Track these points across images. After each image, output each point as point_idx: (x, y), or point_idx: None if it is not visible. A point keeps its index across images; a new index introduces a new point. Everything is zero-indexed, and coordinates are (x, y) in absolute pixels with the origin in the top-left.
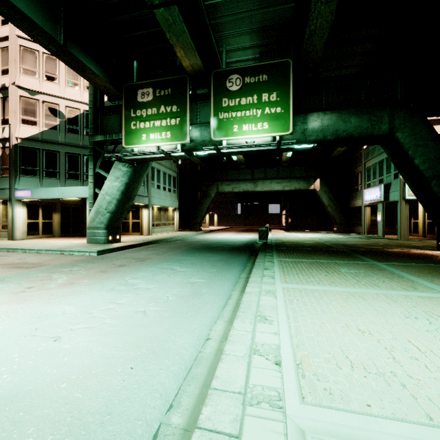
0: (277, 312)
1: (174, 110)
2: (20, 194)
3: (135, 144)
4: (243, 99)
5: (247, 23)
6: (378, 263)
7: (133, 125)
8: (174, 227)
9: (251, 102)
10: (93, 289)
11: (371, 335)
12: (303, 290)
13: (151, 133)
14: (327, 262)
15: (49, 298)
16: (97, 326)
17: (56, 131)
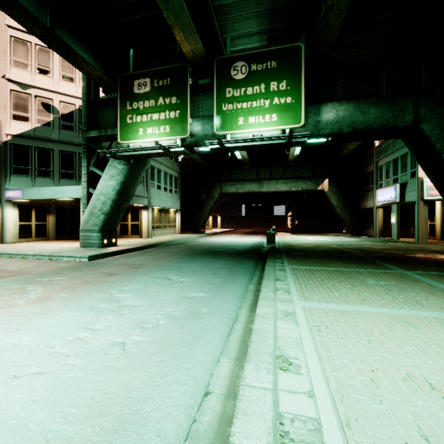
0: (303, 350)
1: (174, 101)
2: (11, 195)
3: (131, 140)
4: (249, 88)
5: (253, 5)
6: (408, 272)
7: (129, 119)
8: (175, 230)
9: (259, 92)
10: (68, 308)
11: None
12: (330, 311)
13: (149, 127)
14: (348, 270)
15: (8, 321)
16: (53, 371)
17: (49, 128)
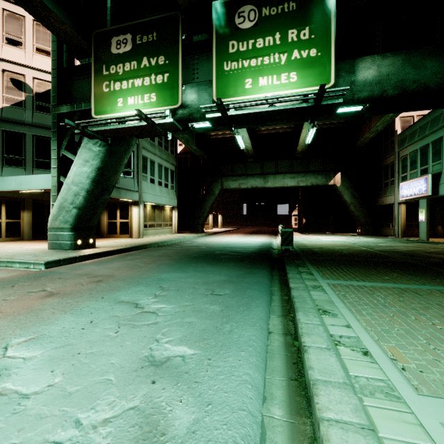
0: None
1: (161, 62)
2: None
3: (107, 113)
4: (259, 40)
5: None
6: None
7: (106, 86)
8: (172, 229)
9: (272, 44)
10: None
11: None
12: None
13: (130, 97)
14: (423, 289)
15: None
16: None
17: (20, 108)
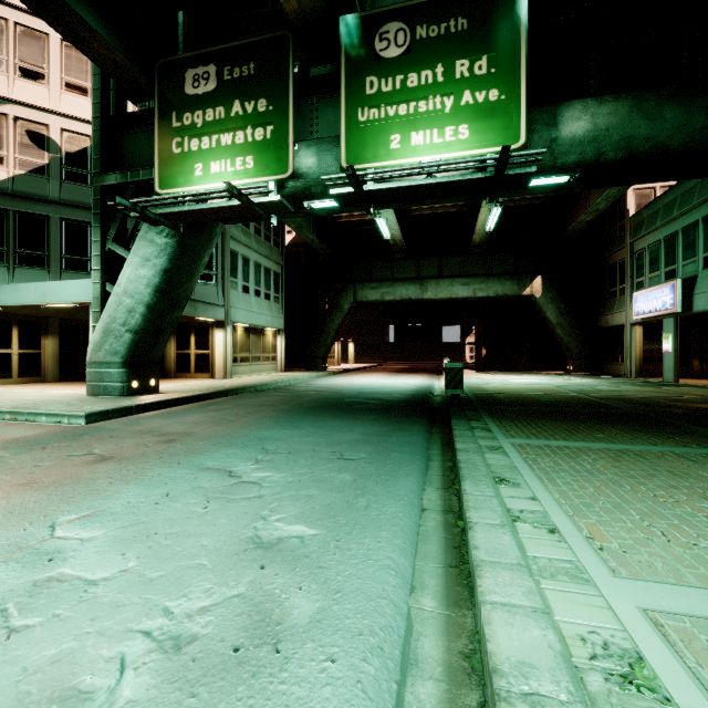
0: None
1: (262, 108)
2: None
3: (179, 186)
4: (411, 75)
5: None
6: None
7: (177, 145)
8: (276, 365)
9: (431, 82)
10: None
11: None
12: None
13: (213, 161)
14: (652, 452)
15: None
16: None
17: (41, 177)
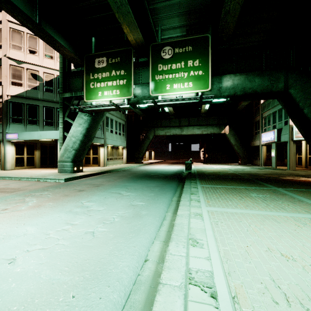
0: (206, 235)
1: (122, 73)
2: (10, 137)
3: (93, 99)
4: (173, 65)
5: (176, 8)
6: (279, 189)
7: (92, 85)
8: (123, 161)
9: (180, 67)
10: (55, 211)
11: (295, 261)
12: (225, 213)
13: (105, 91)
14: (239, 188)
15: (17, 219)
16: (51, 248)
17: (36, 90)
